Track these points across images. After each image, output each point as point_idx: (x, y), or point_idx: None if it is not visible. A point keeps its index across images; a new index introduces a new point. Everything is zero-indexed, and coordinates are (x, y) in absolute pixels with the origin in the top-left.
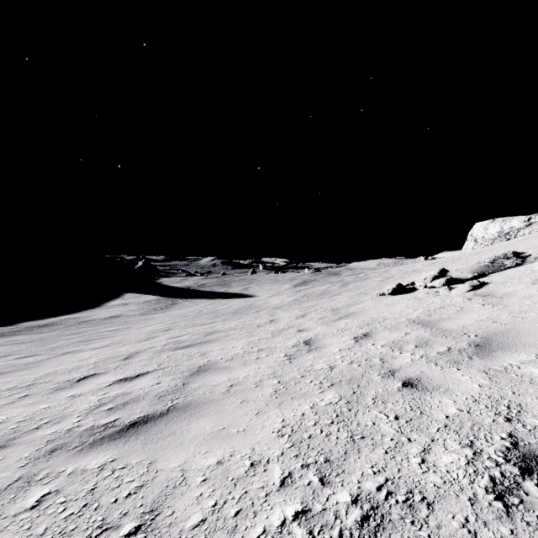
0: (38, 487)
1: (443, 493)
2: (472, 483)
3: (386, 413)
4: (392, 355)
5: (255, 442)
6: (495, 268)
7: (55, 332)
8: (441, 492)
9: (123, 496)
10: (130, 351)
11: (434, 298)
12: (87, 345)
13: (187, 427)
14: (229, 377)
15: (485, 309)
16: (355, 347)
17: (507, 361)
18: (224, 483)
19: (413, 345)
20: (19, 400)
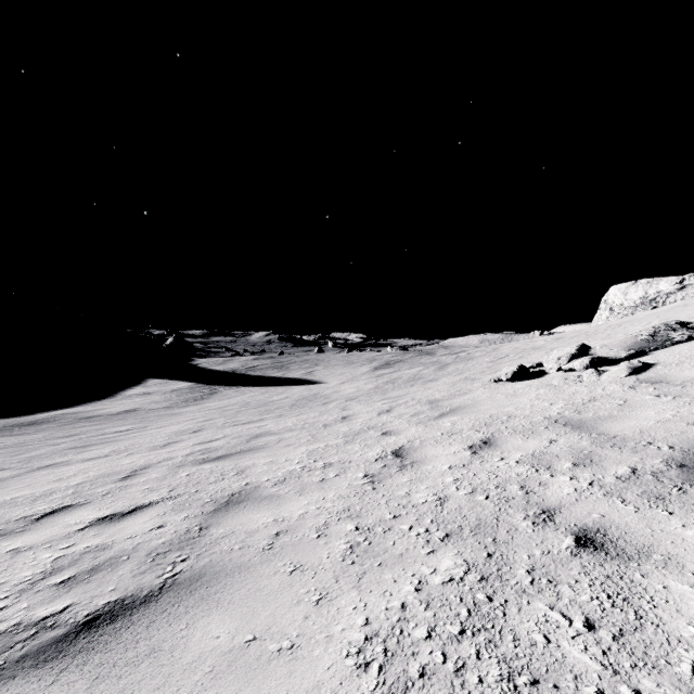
0: None
1: None
2: None
3: (563, 610)
4: (538, 479)
5: (311, 684)
6: (659, 343)
7: (41, 433)
8: None
9: None
10: (136, 465)
11: (576, 385)
12: (78, 455)
13: (185, 633)
14: (275, 515)
15: (664, 403)
16: (473, 463)
17: None
18: None
19: (569, 463)
20: None
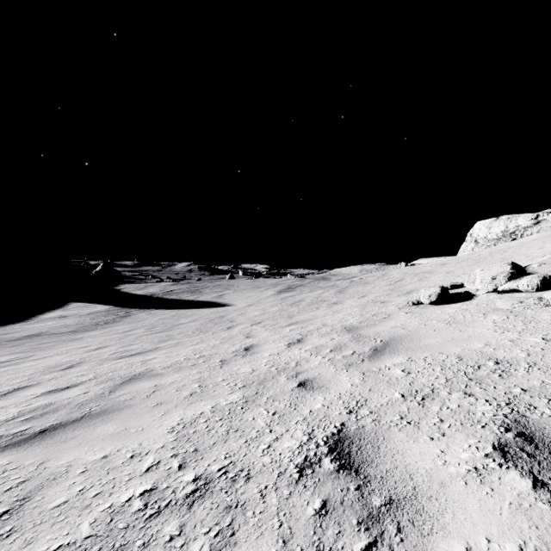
0: None
1: None
2: None
3: None
4: None
5: None
6: None
7: None
8: None
9: None
10: None
11: (545, 310)
12: None
13: None
14: None
15: None
16: None
17: None
18: None
19: None
20: None
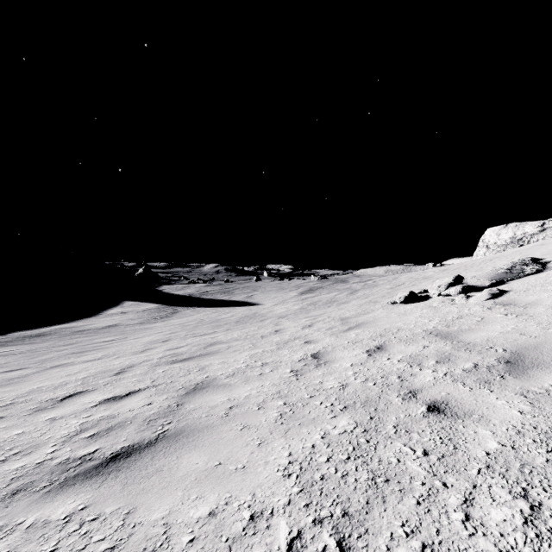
0: None
1: None
2: None
3: (411, 446)
4: (411, 372)
5: (256, 484)
6: (514, 275)
7: (47, 343)
8: None
9: None
10: (124, 365)
11: (450, 306)
12: (78, 358)
13: (176, 462)
14: (228, 396)
15: (509, 320)
16: (368, 362)
17: (547, 382)
18: (217, 546)
19: (433, 361)
20: None
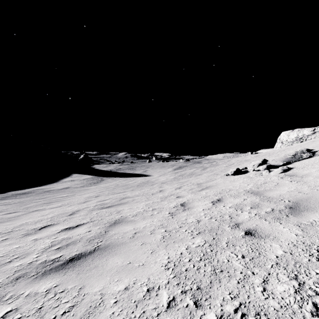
0: (4, 305)
1: (281, 315)
2: (301, 308)
3: (235, 253)
4: (236, 213)
5: (150, 273)
6: (296, 159)
7: (29, 197)
8: (280, 314)
9: (60, 314)
10: (74, 210)
11: (259, 177)
12: (48, 206)
13: (106, 262)
14: (134, 227)
15: (292, 184)
16: (212, 208)
17: (312, 218)
18: (129, 305)
19: (249, 207)
20: (1, 242)
